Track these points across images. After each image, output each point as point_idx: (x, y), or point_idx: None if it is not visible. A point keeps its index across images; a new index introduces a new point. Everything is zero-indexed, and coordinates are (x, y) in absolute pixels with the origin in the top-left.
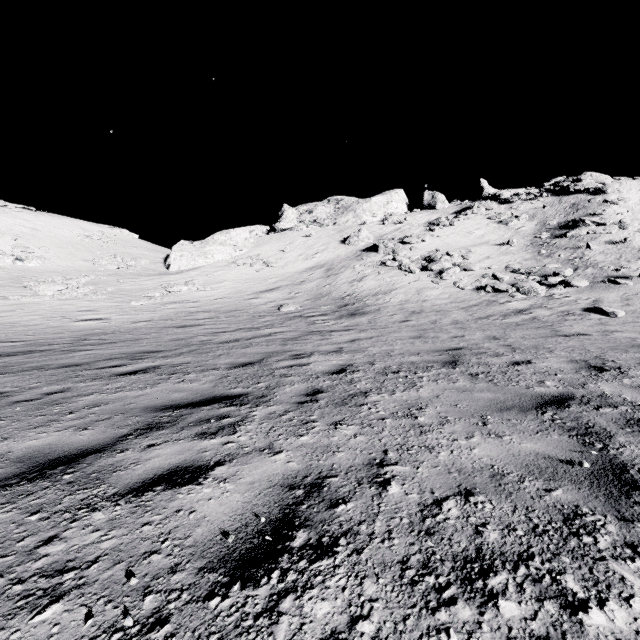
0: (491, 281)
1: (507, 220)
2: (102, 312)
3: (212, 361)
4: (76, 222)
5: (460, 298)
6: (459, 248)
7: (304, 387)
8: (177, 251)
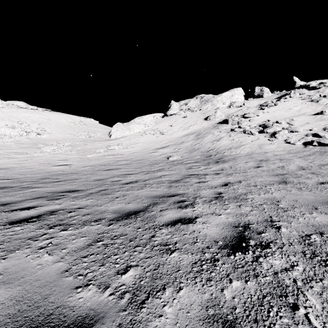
0: (315, 138)
1: (317, 99)
2: (70, 161)
3: (104, 206)
4: (69, 116)
5: (293, 150)
6: (284, 118)
7: (198, 306)
8: (115, 128)
